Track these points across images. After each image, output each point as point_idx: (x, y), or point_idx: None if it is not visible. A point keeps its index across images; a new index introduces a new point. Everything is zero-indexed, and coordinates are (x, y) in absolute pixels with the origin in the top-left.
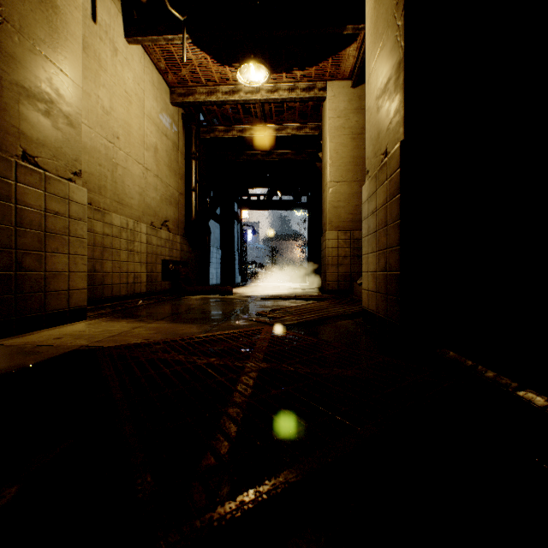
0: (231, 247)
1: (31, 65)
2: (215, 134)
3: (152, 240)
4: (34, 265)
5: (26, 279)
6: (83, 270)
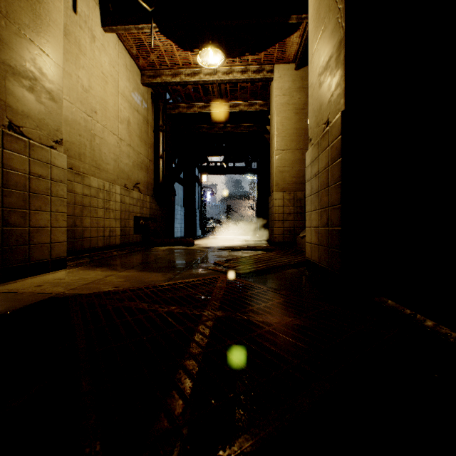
0: (193, 205)
1: (16, 46)
2: (179, 110)
3: (126, 199)
4: (19, 222)
5: (12, 234)
6: (63, 225)
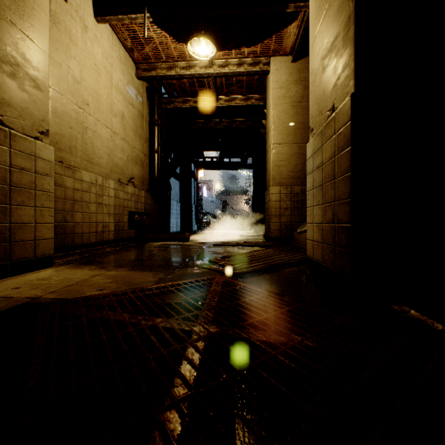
0: (189, 200)
1: None
2: (175, 104)
3: (120, 194)
4: None
5: None
6: (50, 221)
